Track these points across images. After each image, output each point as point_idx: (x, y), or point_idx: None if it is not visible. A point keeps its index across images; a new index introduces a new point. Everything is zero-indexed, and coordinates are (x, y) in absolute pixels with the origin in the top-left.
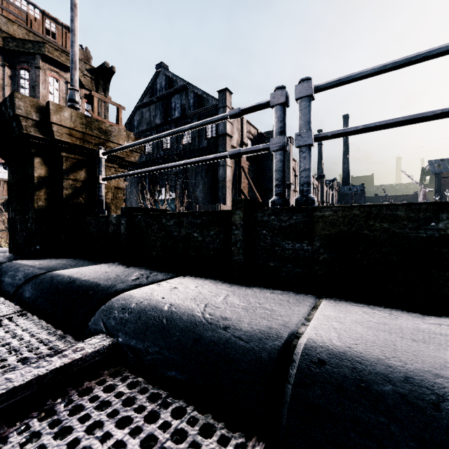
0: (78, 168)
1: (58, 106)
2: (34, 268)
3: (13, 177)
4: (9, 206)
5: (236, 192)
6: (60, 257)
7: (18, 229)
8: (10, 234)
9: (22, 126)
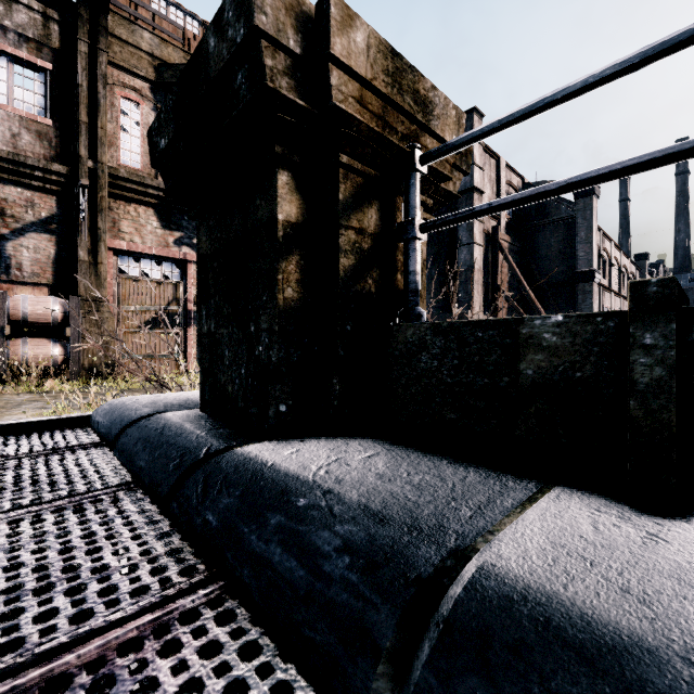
0: (364, 201)
1: (345, 12)
2: (346, 507)
3: (212, 241)
4: (201, 308)
5: (488, 290)
6: (330, 434)
7: (225, 360)
8: (203, 370)
9: (264, 70)
